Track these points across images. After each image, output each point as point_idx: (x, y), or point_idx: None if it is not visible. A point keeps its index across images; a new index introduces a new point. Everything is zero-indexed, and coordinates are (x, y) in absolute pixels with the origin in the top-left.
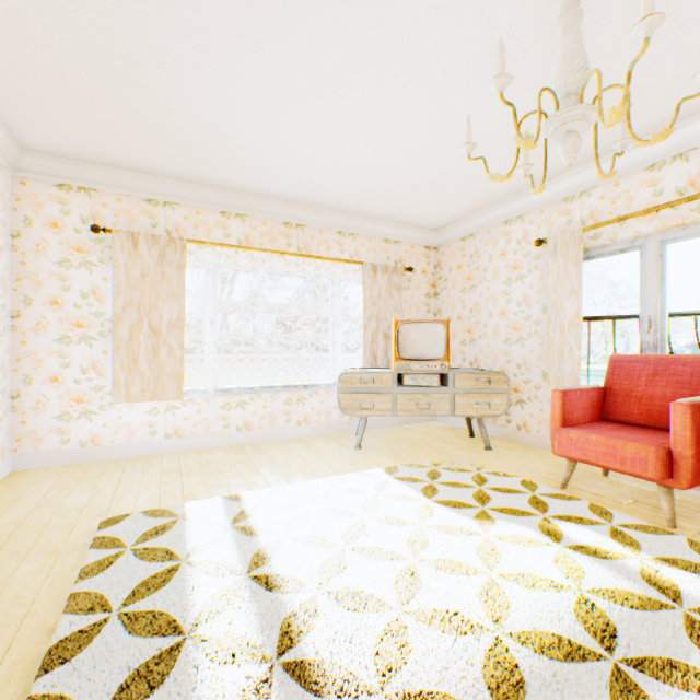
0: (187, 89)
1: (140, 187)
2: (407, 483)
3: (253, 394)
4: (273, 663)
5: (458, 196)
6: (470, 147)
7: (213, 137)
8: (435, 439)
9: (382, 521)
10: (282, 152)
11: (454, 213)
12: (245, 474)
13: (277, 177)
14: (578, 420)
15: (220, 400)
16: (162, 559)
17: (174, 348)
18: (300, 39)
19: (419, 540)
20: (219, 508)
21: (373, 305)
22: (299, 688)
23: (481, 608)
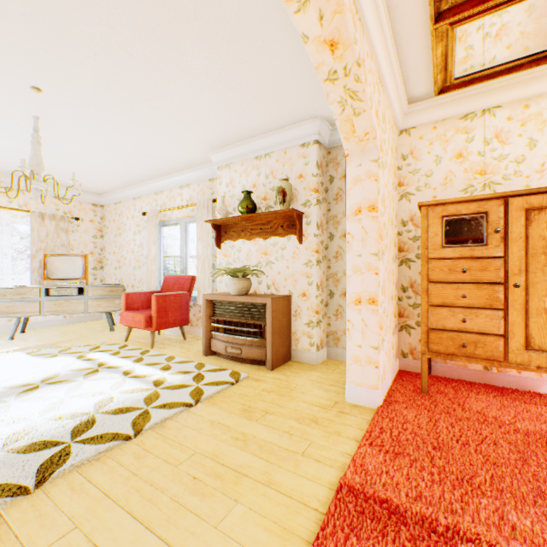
0: None
1: None
2: (25, 351)
3: None
4: None
5: (98, 179)
6: None
7: None
8: (85, 329)
9: None
10: None
11: (105, 187)
12: None
13: None
14: (139, 308)
15: None
16: None
17: None
18: None
19: None
20: None
21: (42, 242)
22: None
23: None
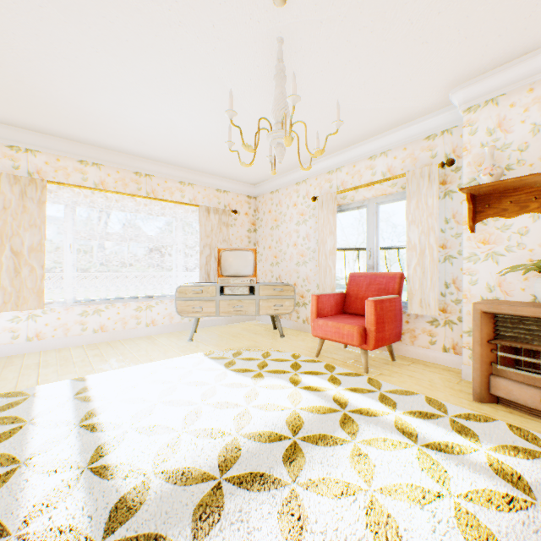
0: (39, 69)
1: (2, 135)
2: (217, 361)
3: (108, 303)
4: (85, 469)
5: (264, 163)
6: (231, 143)
7: (67, 105)
8: (250, 332)
9: (190, 384)
10: (127, 122)
11: (264, 174)
12: (95, 363)
13: (125, 138)
14: (327, 313)
15: (78, 309)
16: (10, 423)
17: (35, 268)
18: (127, 51)
19: (210, 393)
20: (66, 387)
21: (207, 237)
22: (99, 479)
23: (233, 424)
